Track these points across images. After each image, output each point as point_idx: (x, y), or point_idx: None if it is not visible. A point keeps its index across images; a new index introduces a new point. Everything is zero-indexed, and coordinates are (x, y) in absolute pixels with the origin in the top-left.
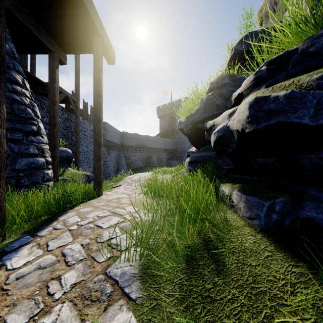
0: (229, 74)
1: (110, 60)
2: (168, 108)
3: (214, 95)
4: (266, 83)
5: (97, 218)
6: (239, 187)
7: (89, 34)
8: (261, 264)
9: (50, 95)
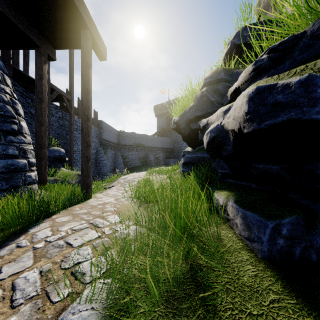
0: (225, 69)
1: (101, 56)
2: (166, 107)
3: (209, 91)
4: (268, 73)
5: (71, 232)
6: (235, 198)
7: (78, 28)
8: (264, 313)
9: (37, 92)
